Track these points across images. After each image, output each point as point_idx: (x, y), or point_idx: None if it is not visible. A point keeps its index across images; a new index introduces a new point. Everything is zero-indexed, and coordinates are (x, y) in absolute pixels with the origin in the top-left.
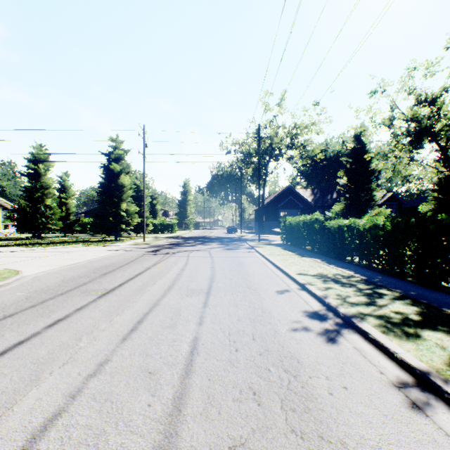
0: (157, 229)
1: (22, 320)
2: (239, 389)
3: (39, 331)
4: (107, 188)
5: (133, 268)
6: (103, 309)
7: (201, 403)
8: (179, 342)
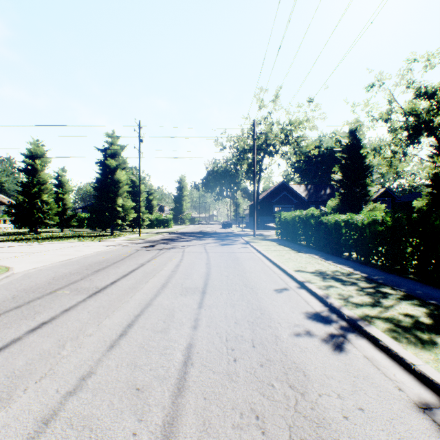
0: (153, 224)
1: (3, 324)
2: (239, 411)
3: (19, 336)
4: (104, 184)
5: (127, 264)
6: (92, 310)
7: (195, 431)
8: (172, 349)
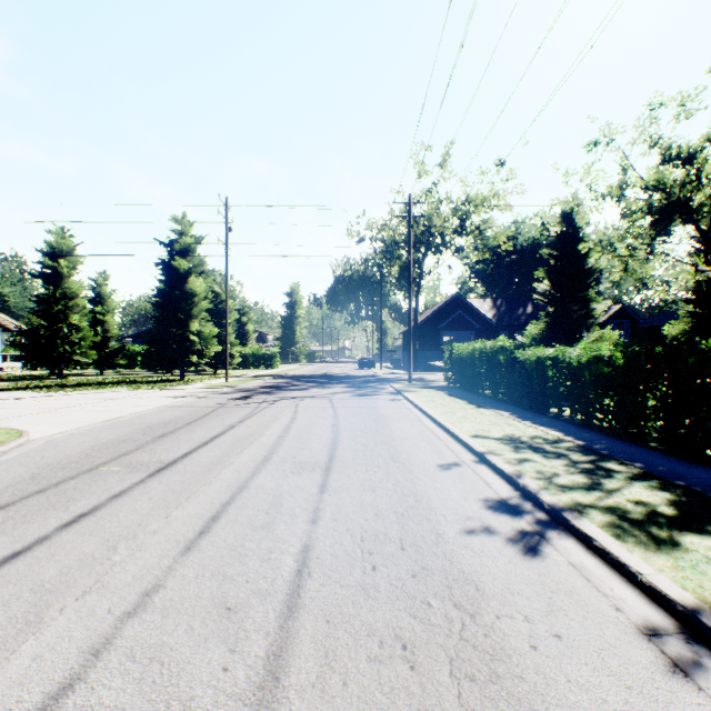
0: (247, 363)
1: (21, 516)
2: (378, 638)
3: (47, 534)
4: (169, 298)
5: (208, 426)
6: (156, 495)
7: (314, 665)
8: (279, 553)
